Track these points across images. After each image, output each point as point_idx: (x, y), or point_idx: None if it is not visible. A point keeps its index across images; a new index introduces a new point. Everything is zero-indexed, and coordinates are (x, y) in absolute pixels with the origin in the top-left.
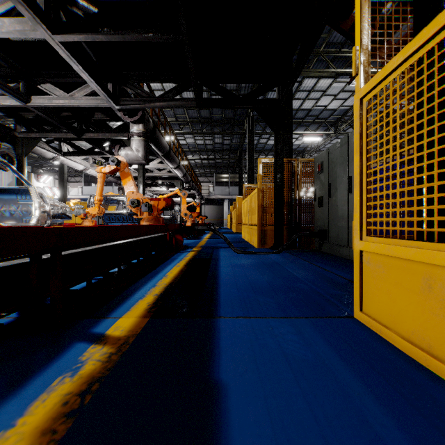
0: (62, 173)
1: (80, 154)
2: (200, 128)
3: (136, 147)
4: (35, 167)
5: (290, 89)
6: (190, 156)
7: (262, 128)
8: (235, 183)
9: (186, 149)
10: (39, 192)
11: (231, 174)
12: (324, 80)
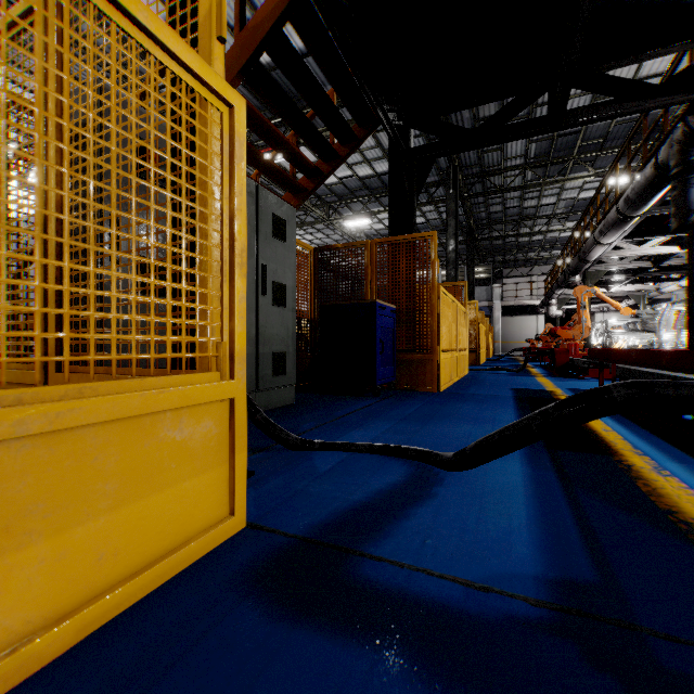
0: None
1: None
2: None
3: None
4: None
5: None
6: None
7: None
8: None
9: None
10: None
11: None
12: None
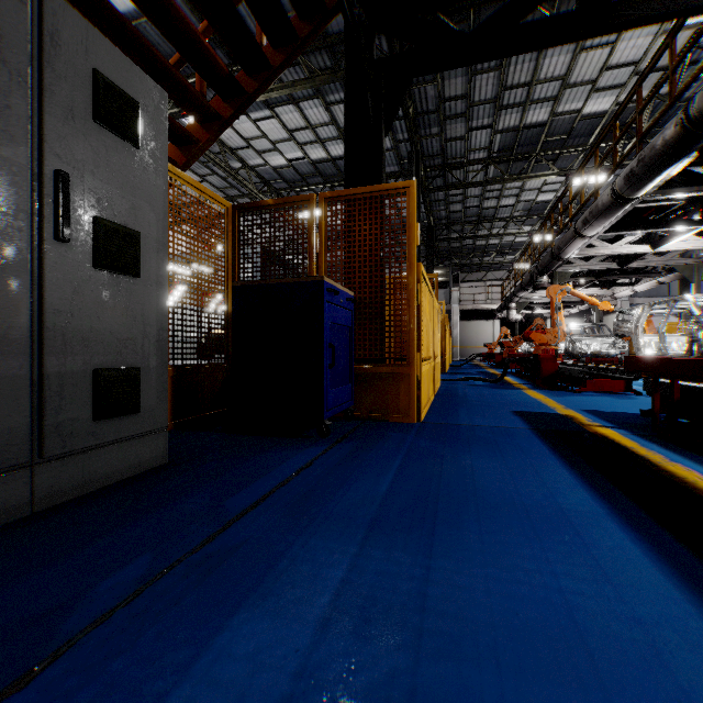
0: None
1: None
2: None
3: None
4: None
5: None
6: None
7: None
8: None
9: None
10: None
11: None
12: None
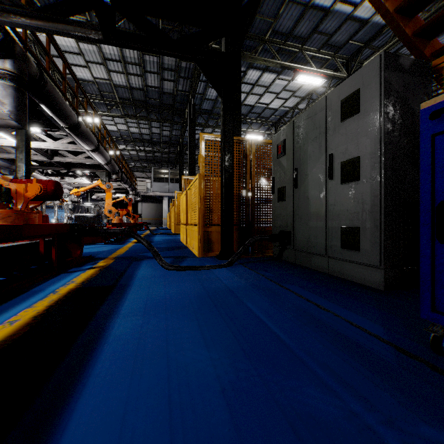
0: None
1: None
2: (134, 112)
3: None
4: None
5: (244, 31)
6: (124, 146)
7: (204, 120)
8: (176, 180)
9: (118, 137)
10: None
11: (171, 169)
12: (268, 74)
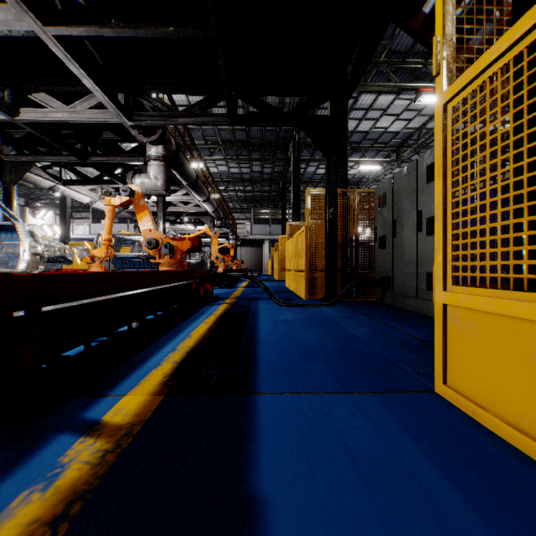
0: (64, 207)
1: (85, 182)
2: (235, 153)
3: (155, 173)
4: (30, 200)
5: (345, 103)
6: (223, 187)
7: (310, 154)
8: (277, 220)
9: (218, 178)
10: (30, 230)
11: (272, 209)
12: (384, 96)
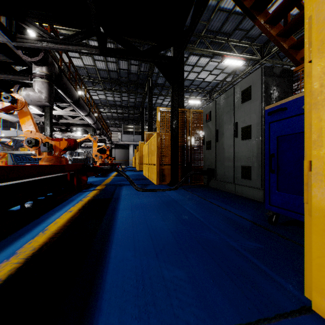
0: None
1: None
2: (110, 87)
3: (39, 88)
4: None
5: (185, 46)
6: (103, 109)
7: (159, 91)
8: (138, 132)
9: (99, 103)
10: None
11: (135, 125)
12: (203, 58)
